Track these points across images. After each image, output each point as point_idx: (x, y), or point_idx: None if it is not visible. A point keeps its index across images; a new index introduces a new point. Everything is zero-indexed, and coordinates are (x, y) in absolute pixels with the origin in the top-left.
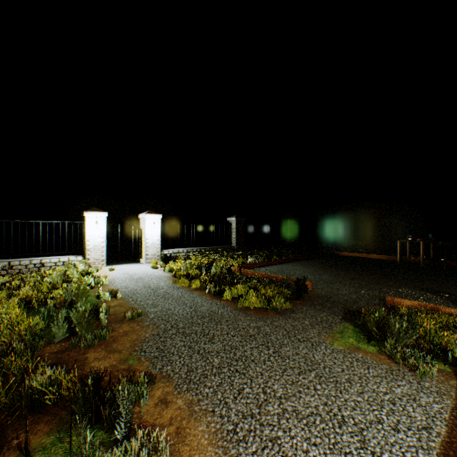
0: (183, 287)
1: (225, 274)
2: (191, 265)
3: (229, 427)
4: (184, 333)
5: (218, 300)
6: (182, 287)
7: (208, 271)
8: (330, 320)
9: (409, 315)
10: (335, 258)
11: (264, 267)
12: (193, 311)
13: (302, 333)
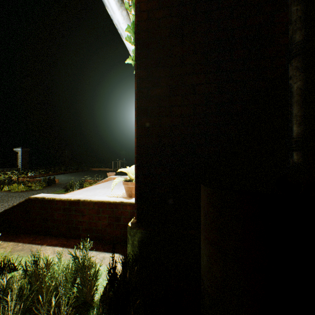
0: None
1: (5, 180)
2: None
3: None
4: None
5: None
6: None
7: None
8: (58, 189)
9: (80, 181)
10: (87, 171)
11: (39, 177)
12: None
13: (41, 193)
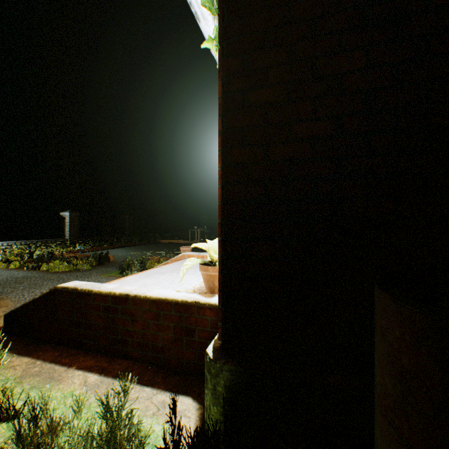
0: (2, 268)
1: (45, 255)
2: (11, 254)
3: (23, 298)
4: (0, 284)
5: (35, 271)
6: (0, 269)
7: (31, 257)
8: (111, 270)
9: (140, 259)
10: (154, 244)
11: (90, 252)
12: (9, 276)
13: (87, 275)
